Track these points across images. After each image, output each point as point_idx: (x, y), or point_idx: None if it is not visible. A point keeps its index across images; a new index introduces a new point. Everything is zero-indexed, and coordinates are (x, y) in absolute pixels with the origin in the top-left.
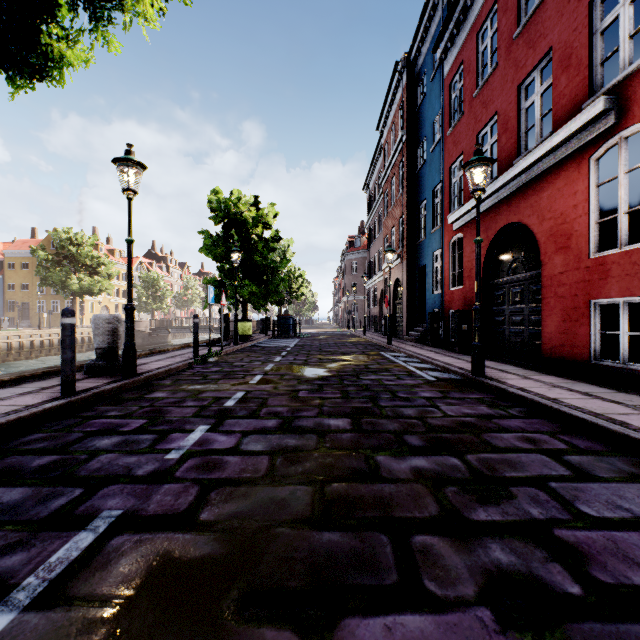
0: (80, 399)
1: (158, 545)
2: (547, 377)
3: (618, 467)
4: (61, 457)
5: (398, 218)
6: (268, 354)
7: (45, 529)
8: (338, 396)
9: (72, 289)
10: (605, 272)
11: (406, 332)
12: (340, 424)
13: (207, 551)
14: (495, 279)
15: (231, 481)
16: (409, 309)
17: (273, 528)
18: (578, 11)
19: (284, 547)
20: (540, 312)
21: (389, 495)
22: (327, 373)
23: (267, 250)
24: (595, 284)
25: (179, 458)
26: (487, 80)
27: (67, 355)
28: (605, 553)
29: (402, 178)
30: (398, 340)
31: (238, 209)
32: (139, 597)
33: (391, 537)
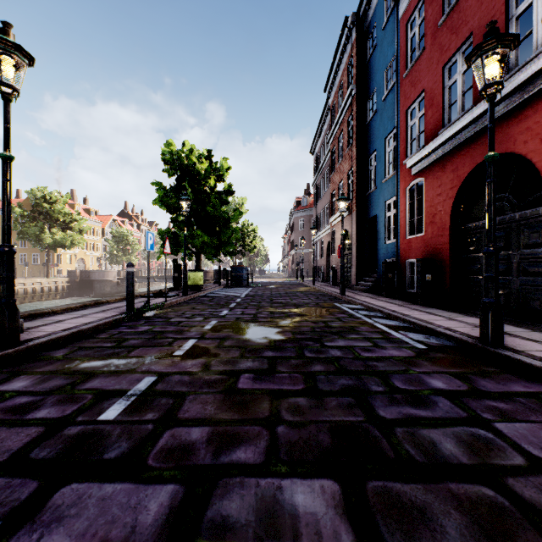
0: None
1: None
2: None
3: None
4: None
5: (346, 172)
6: (215, 306)
7: None
8: (301, 389)
9: (46, 242)
10: None
11: (355, 282)
12: (320, 512)
13: None
14: (467, 223)
15: None
16: (358, 259)
17: None
18: None
19: None
20: (538, 259)
21: None
22: (280, 335)
23: (219, 202)
24: None
25: None
26: (458, 1)
27: None
28: None
29: (351, 131)
30: (348, 290)
31: (192, 163)
32: None
33: None
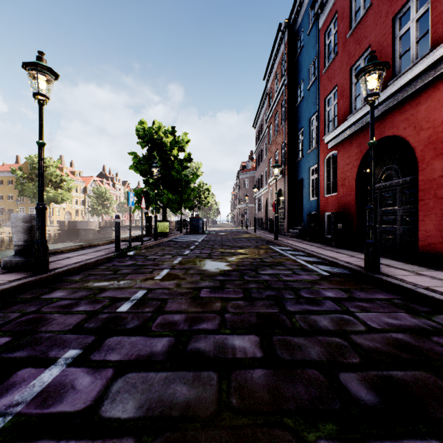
0: None
1: None
2: (438, 273)
3: None
4: None
5: (280, 144)
6: (179, 248)
7: None
8: (240, 296)
9: None
10: None
11: (287, 230)
12: (247, 347)
13: None
14: (367, 186)
15: None
16: (289, 212)
17: None
18: None
19: None
20: (414, 213)
21: None
22: (228, 267)
23: (181, 167)
24: None
25: None
26: (360, 20)
27: None
28: None
29: (284, 112)
30: (281, 236)
31: (159, 137)
32: None
33: None
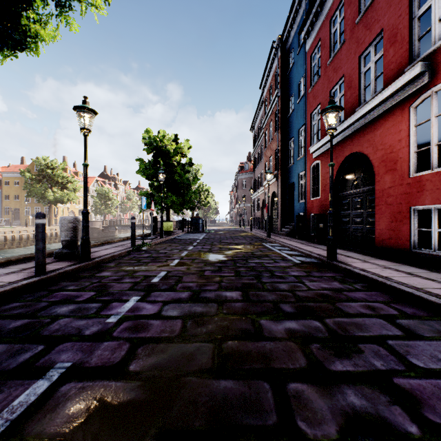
0: (49, 277)
1: (96, 391)
2: (380, 261)
3: (436, 328)
4: (31, 321)
5: (274, 150)
6: (184, 244)
7: (12, 378)
8: (232, 275)
9: (49, 199)
10: (421, 187)
11: (280, 229)
12: (234, 295)
13: (133, 396)
14: (342, 192)
15: (153, 339)
16: (282, 213)
17: (183, 377)
18: (402, 3)
19: (191, 393)
20: (374, 215)
21: (269, 350)
22: (225, 258)
23: (183, 172)
24: (414, 195)
25: (116, 321)
26: (337, 53)
27: (39, 246)
28: (433, 398)
29: (277, 122)
30: (274, 234)
31: (163, 143)
32: (78, 435)
33: (271, 384)
